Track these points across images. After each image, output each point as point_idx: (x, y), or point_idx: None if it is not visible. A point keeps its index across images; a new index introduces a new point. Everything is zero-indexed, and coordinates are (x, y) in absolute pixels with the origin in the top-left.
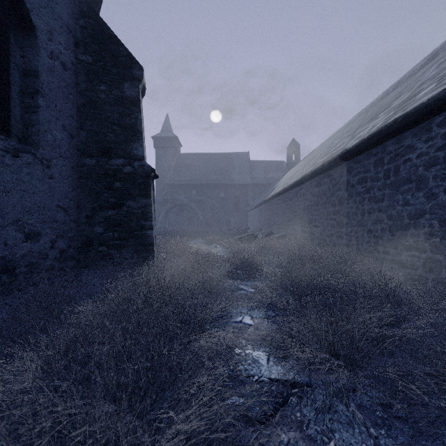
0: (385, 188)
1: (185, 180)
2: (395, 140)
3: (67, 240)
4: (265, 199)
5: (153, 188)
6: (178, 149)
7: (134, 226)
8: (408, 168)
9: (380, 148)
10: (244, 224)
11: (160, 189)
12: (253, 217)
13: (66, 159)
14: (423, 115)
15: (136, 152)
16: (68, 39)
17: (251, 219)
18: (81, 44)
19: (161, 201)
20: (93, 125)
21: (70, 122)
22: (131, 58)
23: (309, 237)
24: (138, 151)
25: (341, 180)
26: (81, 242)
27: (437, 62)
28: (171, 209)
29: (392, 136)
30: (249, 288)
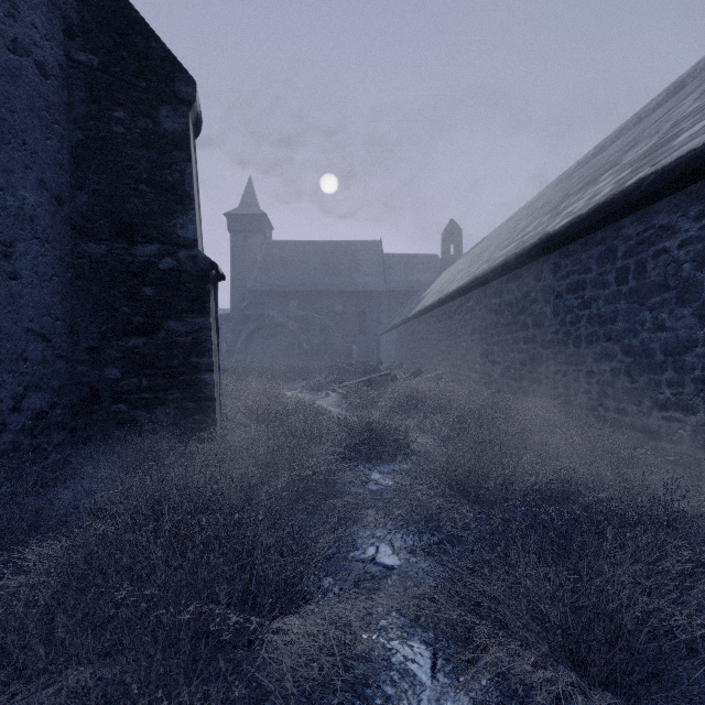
0: (618, 300)
1: (278, 285)
2: (637, 217)
3: (49, 393)
4: (409, 316)
5: (215, 298)
6: (267, 234)
7: (179, 365)
8: (661, 265)
9: (610, 232)
10: (375, 356)
11: (239, 298)
12: (388, 345)
13: (47, 244)
14: (694, 171)
15: (183, 233)
16: (52, 20)
17: (385, 347)
18: (78, 32)
19: (239, 317)
20: (100, 181)
21: (56, 176)
22: (173, 62)
23: (481, 380)
24: (186, 231)
25: (539, 285)
26: (79, 397)
27: (693, 92)
28: (256, 331)
29: (632, 211)
30: (385, 478)
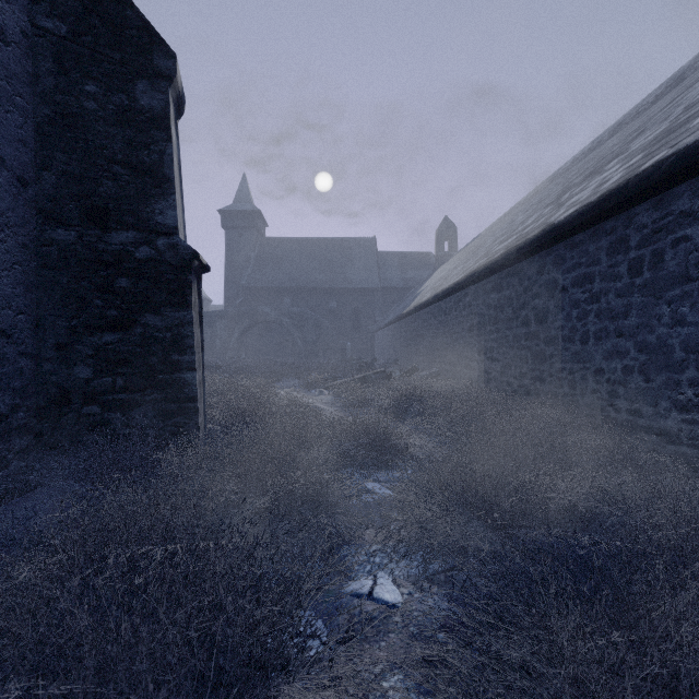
0: (631, 293)
1: (272, 282)
2: (653, 203)
3: (9, 394)
4: (404, 313)
5: (199, 290)
6: (261, 231)
7: (158, 363)
8: (682, 254)
9: (621, 220)
10: (369, 353)
11: (233, 295)
12: (383, 342)
13: (7, 229)
14: None
15: (162, 220)
16: None
17: (379, 344)
18: None
19: (233, 314)
20: (70, 161)
21: (18, 154)
22: (150, 32)
23: (479, 378)
24: (165, 217)
25: (542, 279)
26: (46, 398)
27: None
28: (250, 328)
29: (648, 197)
30: (382, 487)
